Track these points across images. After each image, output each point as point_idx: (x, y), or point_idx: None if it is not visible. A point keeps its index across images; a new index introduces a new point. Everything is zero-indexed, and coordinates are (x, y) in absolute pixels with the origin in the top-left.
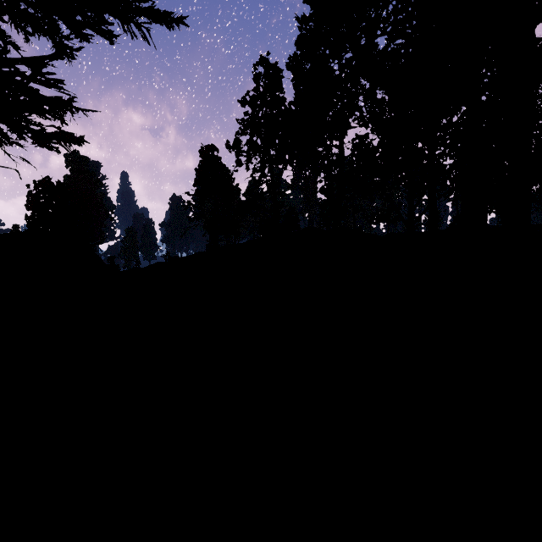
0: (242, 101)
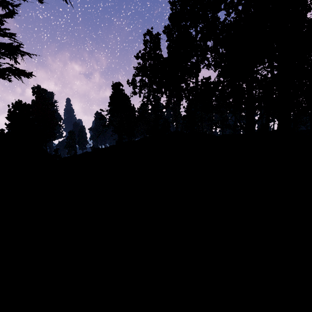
0: (137, 56)
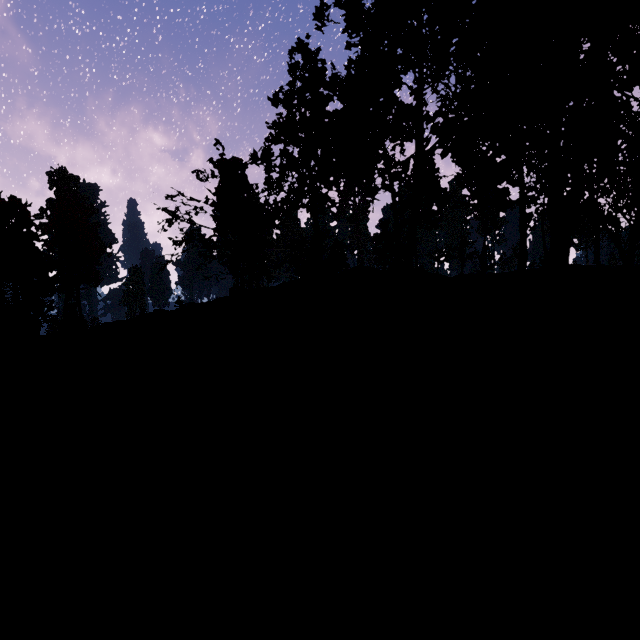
0: (274, 98)
